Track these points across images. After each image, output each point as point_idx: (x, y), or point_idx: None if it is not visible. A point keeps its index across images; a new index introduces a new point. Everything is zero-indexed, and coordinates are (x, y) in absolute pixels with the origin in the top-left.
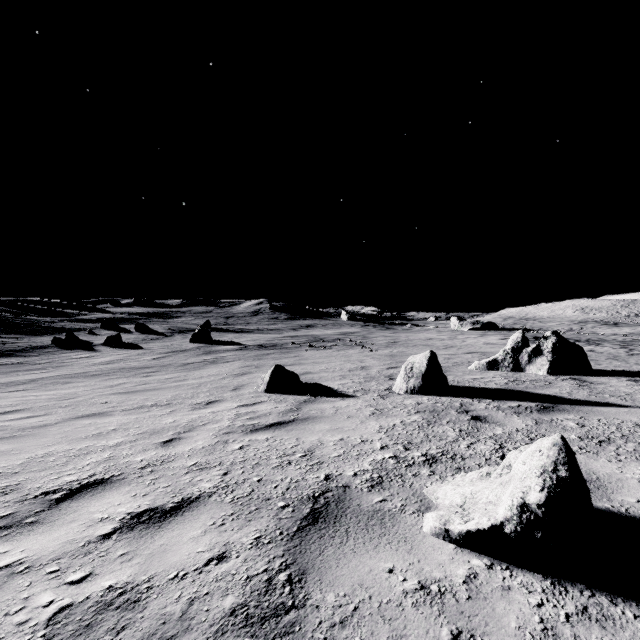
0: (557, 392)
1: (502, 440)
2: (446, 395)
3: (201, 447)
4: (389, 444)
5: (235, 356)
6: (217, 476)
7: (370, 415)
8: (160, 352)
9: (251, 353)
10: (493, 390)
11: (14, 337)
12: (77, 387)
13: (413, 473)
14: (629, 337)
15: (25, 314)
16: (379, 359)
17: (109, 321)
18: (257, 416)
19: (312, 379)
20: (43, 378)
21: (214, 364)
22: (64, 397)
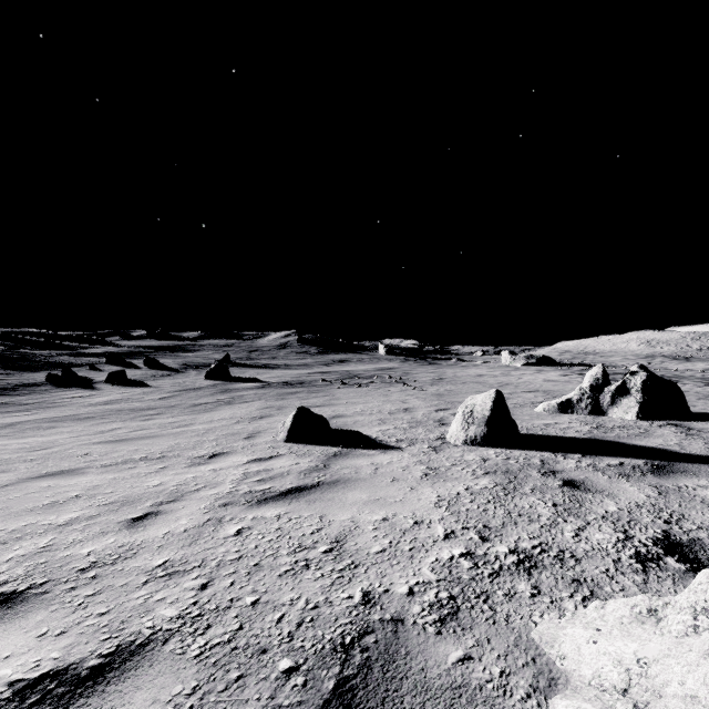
0: (662, 444)
1: (623, 523)
2: (518, 447)
3: (182, 530)
4: (456, 529)
5: (255, 395)
6: (190, 591)
7: (422, 477)
8: (169, 390)
9: (274, 392)
10: (577, 440)
11: (4, 373)
12: (61, 433)
13: (505, 590)
14: (708, 373)
15: (20, 347)
16: (424, 399)
17: (115, 355)
18: (270, 477)
19: (345, 424)
20: (24, 422)
21: (229, 405)
22: (38, 447)
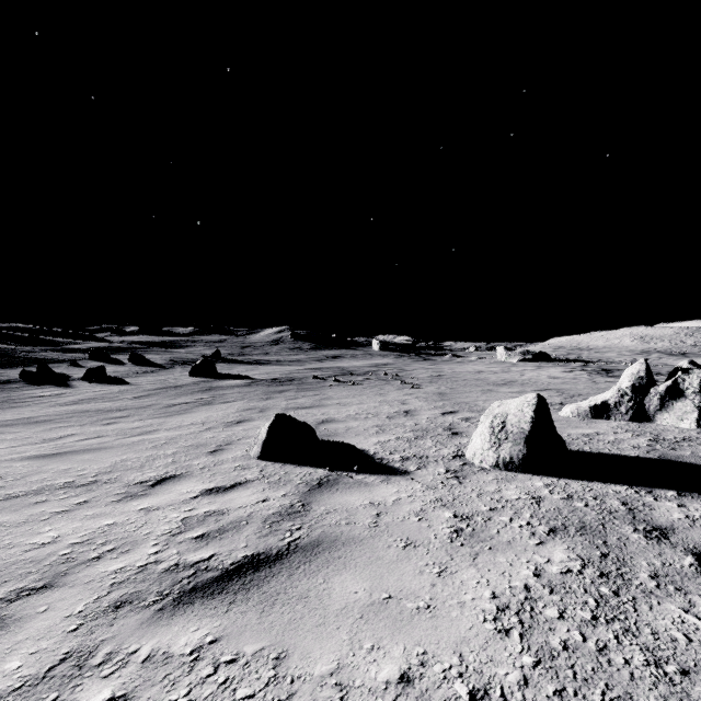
0: None
1: None
2: (572, 475)
3: None
4: None
5: (238, 394)
6: None
7: (452, 539)
8: (147, 388)
9: (260, 390)
10: (647, 463)
11: None
12: (1, 441)
13: None
14: None
15: (2, 342)
16: (426, 399)
17: (99, 351)
18: (219, 529)
19: (335, 432)
20: None
21: (207, 405)
22: None
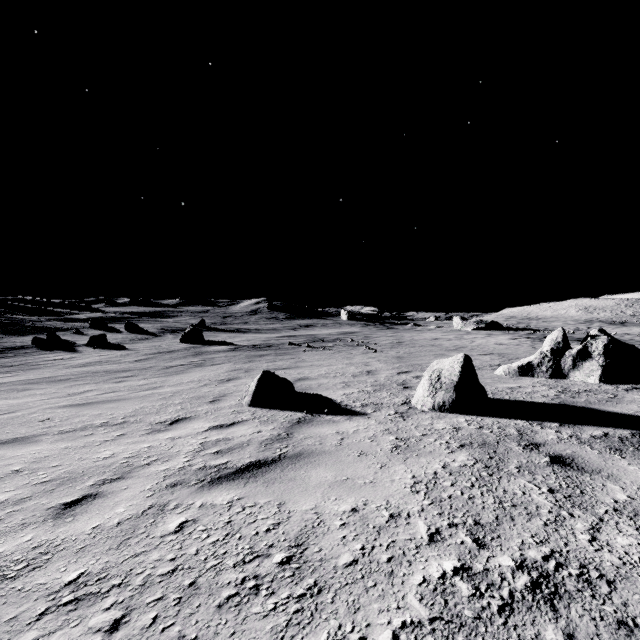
0: (639, 410)
1: None
2: (488, 414)
3: (115, 522)
4: (441, 527)
5: (225, 358)
6: (93, 635)
7: (392, 451)
8: (145, 353)
9: (243, 354)
10: (547, 406)
11: None
12: (33, 395)
13: None
14: None
15: (11, 313)
16: (386, 362)
17: (98, 320)
18: (229, 448)
19: (309, 387)
20: (1, 384)
21: (200, 367)
22: (4, 410)
